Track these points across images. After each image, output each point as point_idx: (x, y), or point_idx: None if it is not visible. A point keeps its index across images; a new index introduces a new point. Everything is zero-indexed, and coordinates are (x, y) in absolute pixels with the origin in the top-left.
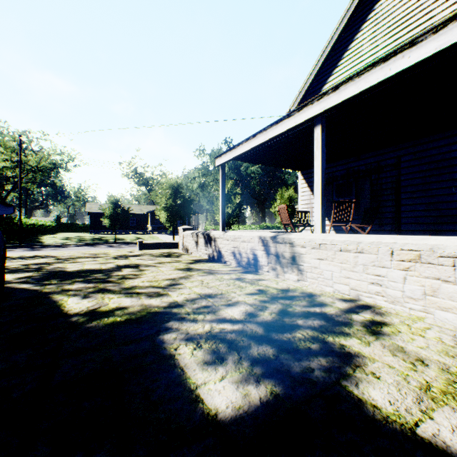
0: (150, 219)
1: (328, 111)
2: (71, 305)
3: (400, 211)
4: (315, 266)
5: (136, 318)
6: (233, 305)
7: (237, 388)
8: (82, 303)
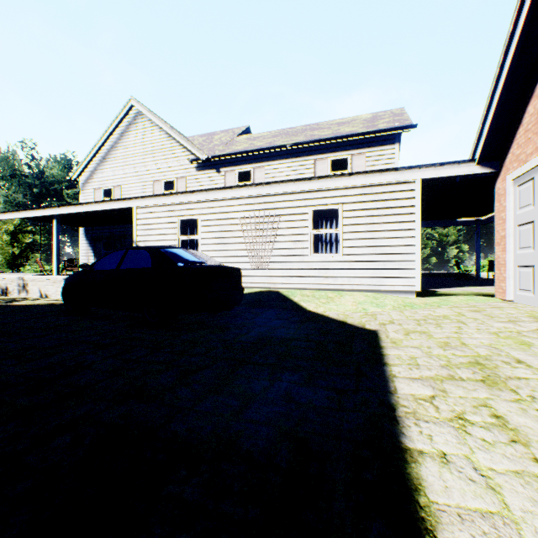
0: None
1: (59, 214)
2: None
3: None
4: (32, 288)
5: None
6: None
7: None
8: None
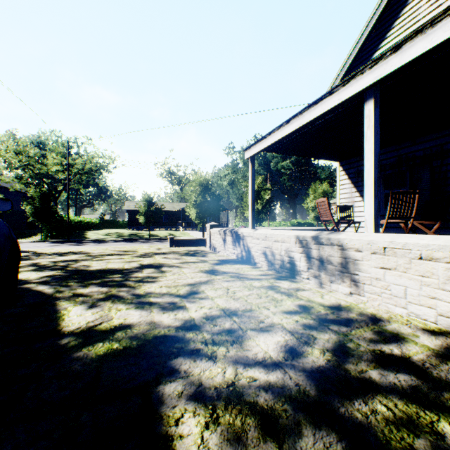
0: (181, 216)
1: (384, 79)
2: (71, 317)
3: None
4: (378, 277)
5: (137, 345)
6: (267, 331)
7: None
8: (84, 315)
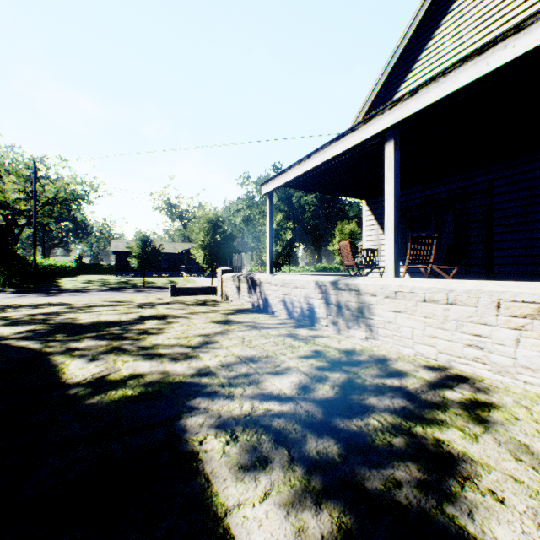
0: (185, 259)
1: (403, 121)
2: (73, 370)
3: (492, 249)
4: (390, 321)
5: (152, 391)
6: (283, 373)
7: (287, 515)
8: (87, 367)
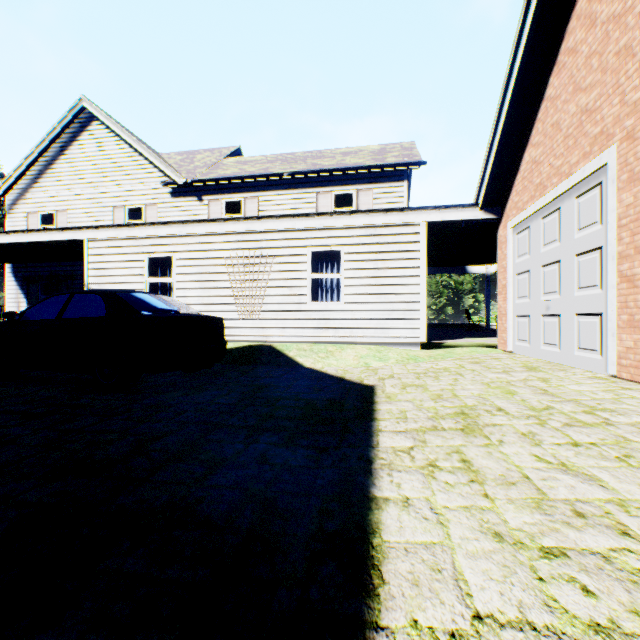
0: None
1: None
2: None
3: None
4: None
5: None
6: None
7: None
8: None
